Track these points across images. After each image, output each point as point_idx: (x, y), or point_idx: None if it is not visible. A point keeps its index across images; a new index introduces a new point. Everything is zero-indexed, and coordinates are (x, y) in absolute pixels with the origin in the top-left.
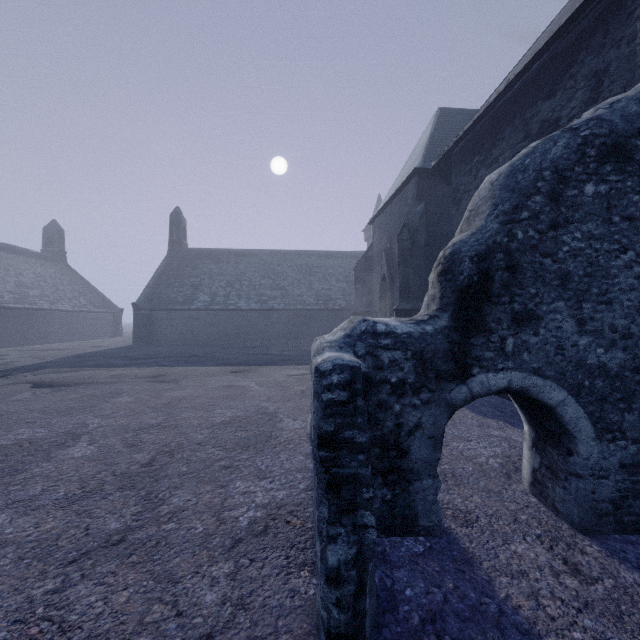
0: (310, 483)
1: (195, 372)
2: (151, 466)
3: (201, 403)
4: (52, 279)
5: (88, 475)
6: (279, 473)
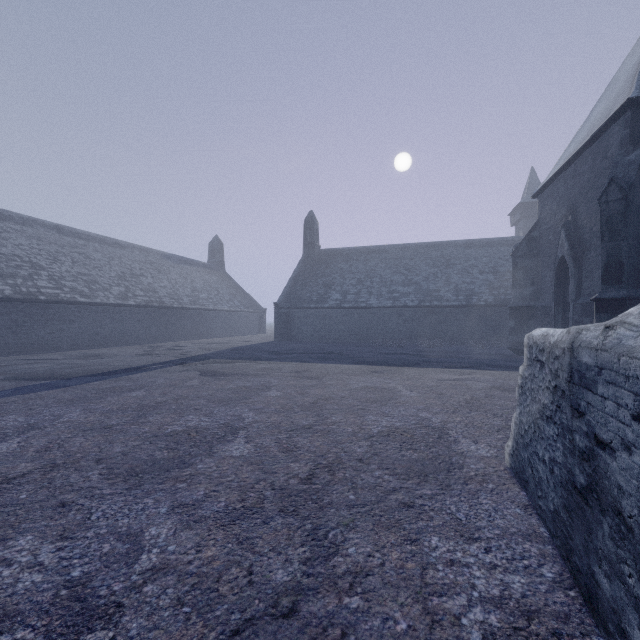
0: (561, 570)
1: (334, 369)
2: (311, 484)
3: (349, 405)
4: (215, 284)
5: (247, 483)
6: (493, 534)
